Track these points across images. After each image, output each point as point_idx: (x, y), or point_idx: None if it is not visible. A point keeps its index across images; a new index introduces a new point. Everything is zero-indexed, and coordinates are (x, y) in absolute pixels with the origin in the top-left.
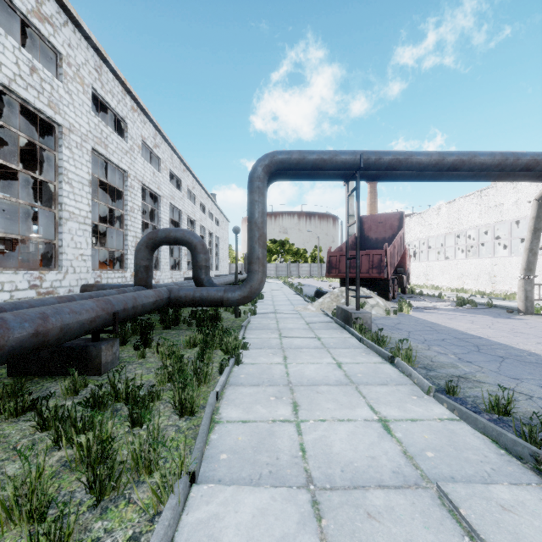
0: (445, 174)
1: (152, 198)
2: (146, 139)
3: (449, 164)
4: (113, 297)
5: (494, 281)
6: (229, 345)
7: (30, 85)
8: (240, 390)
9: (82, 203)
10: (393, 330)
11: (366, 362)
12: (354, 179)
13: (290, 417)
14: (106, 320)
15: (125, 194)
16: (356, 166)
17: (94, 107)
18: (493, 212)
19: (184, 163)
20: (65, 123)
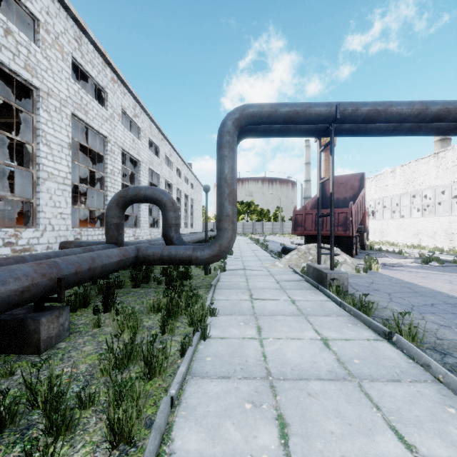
0: (424, 128)
1: (133, 163)
2: (126, 109)
3: (432, 114)
4: (62, 259)
5: (452, 238)
6: (195, 315)
7: (4, 47)
8: (204, 387)
9: (61, 164)
10: (370, 291)
11: (357, 339)
12: (326, 135)
13: (277, 453)
14: (48, 287)
15: (106, 158)
16: (330, 118)
17: (78, 79)
18: (450, 173)
19: (162, 132)
20: (43, 87)
